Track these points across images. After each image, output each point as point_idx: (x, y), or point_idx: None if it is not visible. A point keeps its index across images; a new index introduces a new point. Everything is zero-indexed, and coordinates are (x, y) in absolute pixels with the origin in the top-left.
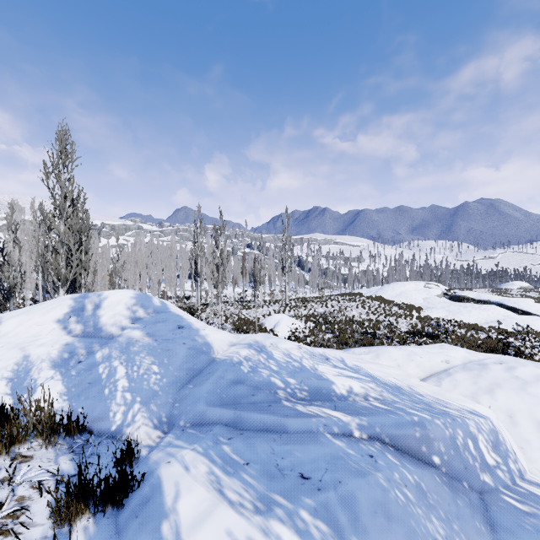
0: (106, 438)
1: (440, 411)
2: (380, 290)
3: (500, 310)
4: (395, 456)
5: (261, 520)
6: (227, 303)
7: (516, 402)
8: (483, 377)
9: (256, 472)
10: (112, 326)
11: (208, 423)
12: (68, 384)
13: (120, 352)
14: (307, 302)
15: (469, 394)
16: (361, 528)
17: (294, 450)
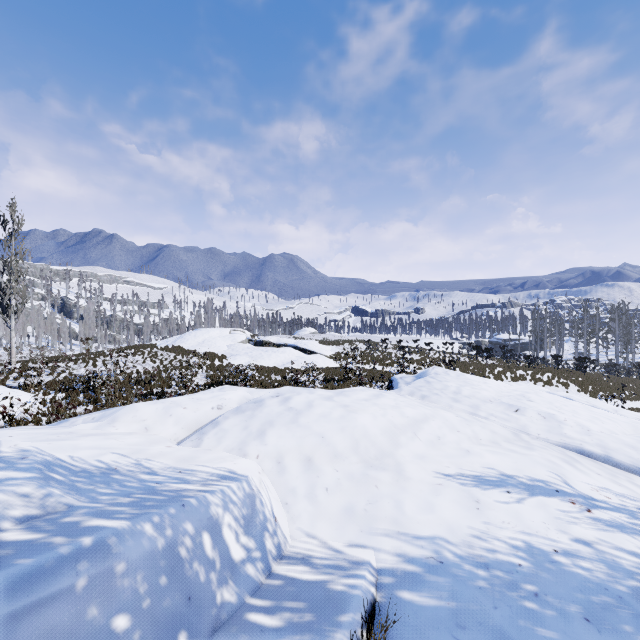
0: None
1: (166, 496)
2: (179, 339)
3: (294, 351)
4: None
5: None
6: None
7: (287, 439)
8: (257, 417)
9: None
10: None
11: None
12: None
13: None
14: (60, 362)
15: (236, 446)
16: None
17: None
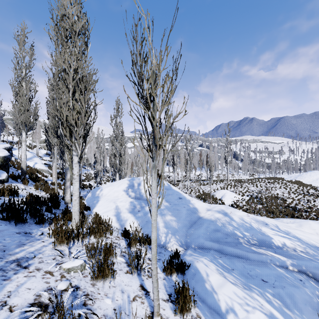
0: (159, 247)
1: None
2: (298, 176)
3: None
4: (316, 284)
5: (248, 292)
6: (190, 181)
7: None
8: None
9: (238, 274)
10: (147, 195)
11: (206, 248)
12: (138, 220)
13: None
14: (242, 182)
15: None
16: (298, 308)
17: (255, 269)
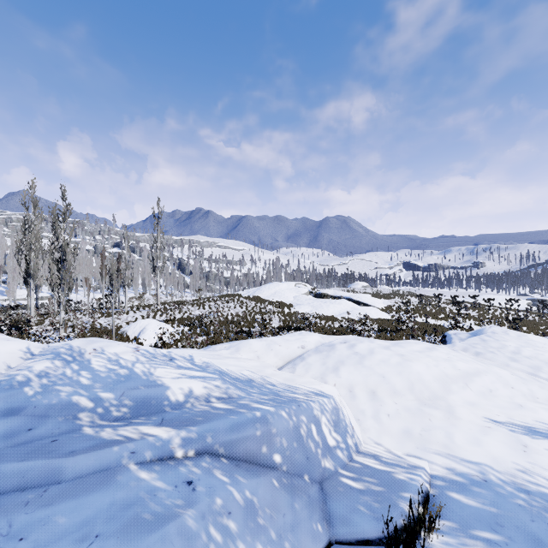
0: None
1: (287, 399)
2: (257, 290)
3: (349, 303)
4: (226, 471)
5: None
6: (79, 311)
7: (355, 375)
8: (331, 357)
9: None
10: None
11: None
12: None
13: None
14: (183, 305)
15: (319, 375)
16: None
17: (56, 515)
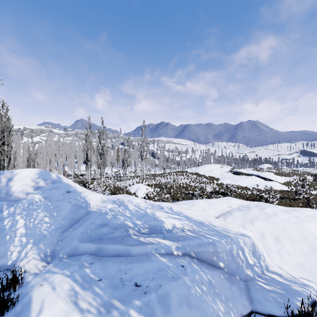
0: (3, 270)
1: (224, 235)
2: (197, 169)
3: (258, 179)
4: (197, 265)
5: None
6: (107, 178)
7: (265, 227)
8: (248, 214)
9: (105, 285)
10: (20, 193)
11: (79, 254)
12: None
13: (22, 209)
14: (156, 176)
15: (241, 224)
16: (170, 316)
17: (134, 267)
